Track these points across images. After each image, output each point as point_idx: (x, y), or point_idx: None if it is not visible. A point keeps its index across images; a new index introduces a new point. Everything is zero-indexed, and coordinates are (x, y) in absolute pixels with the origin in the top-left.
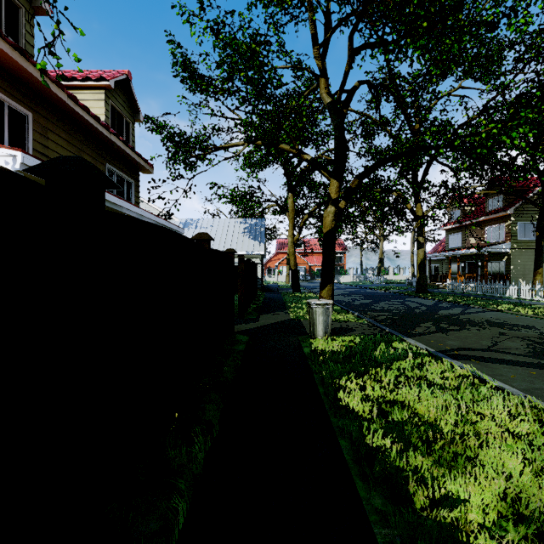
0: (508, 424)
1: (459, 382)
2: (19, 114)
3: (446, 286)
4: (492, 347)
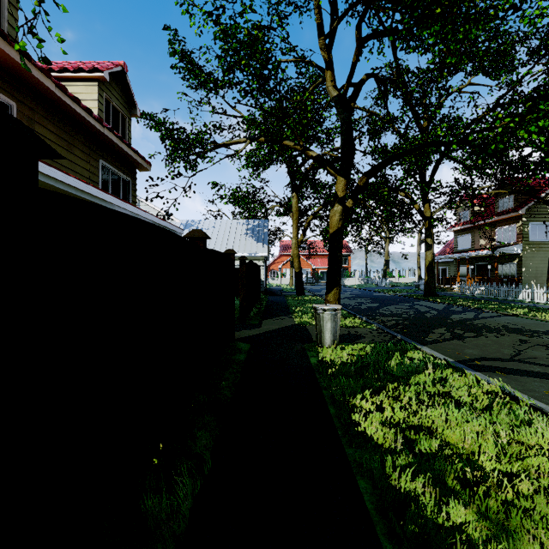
0: None
1: (490, 401)
2: (0, 103)
3: (455, 289)
4: (516, 356)
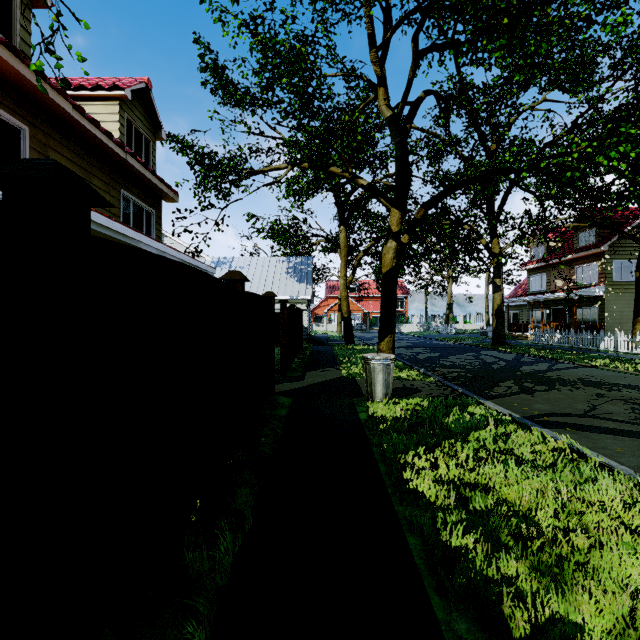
0: (622, 515)
1: (554, 458)
2: (12, 127)
3: (528, 337)
4: (590, 412)
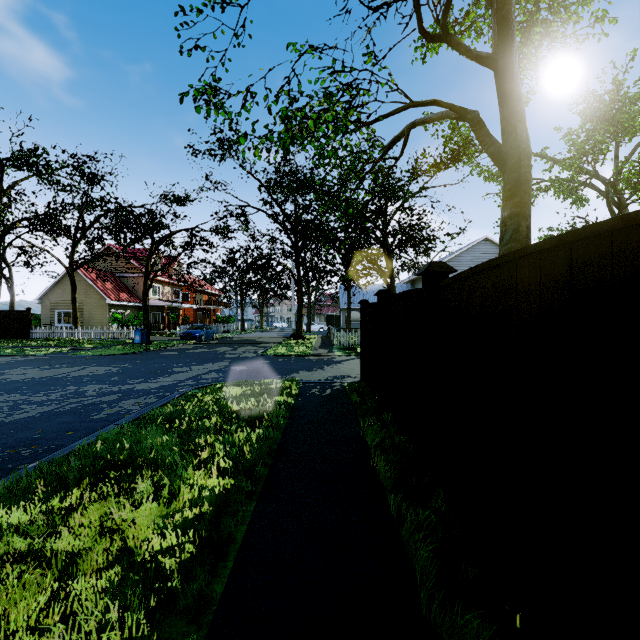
0: None
1: None
2: None
3: None
4: None
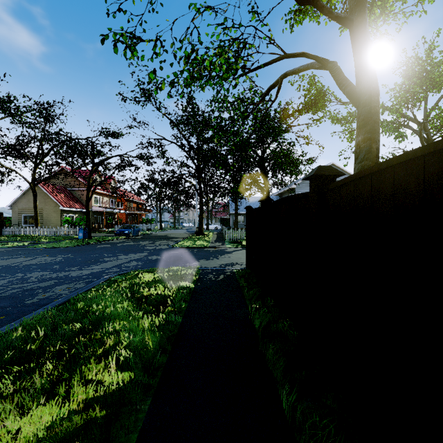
0: None
1: None
2: None
3: None
4: None
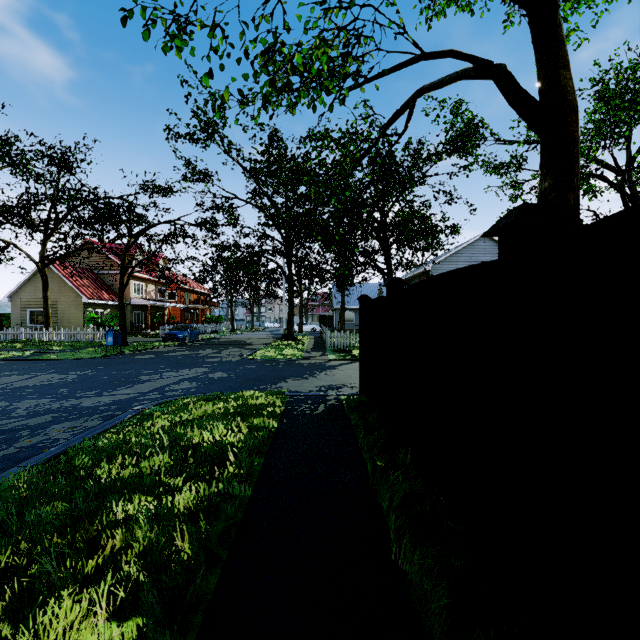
0: None
1: None
2: None
3: None
4: None
